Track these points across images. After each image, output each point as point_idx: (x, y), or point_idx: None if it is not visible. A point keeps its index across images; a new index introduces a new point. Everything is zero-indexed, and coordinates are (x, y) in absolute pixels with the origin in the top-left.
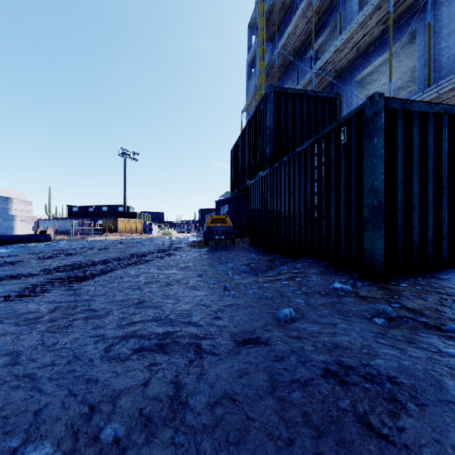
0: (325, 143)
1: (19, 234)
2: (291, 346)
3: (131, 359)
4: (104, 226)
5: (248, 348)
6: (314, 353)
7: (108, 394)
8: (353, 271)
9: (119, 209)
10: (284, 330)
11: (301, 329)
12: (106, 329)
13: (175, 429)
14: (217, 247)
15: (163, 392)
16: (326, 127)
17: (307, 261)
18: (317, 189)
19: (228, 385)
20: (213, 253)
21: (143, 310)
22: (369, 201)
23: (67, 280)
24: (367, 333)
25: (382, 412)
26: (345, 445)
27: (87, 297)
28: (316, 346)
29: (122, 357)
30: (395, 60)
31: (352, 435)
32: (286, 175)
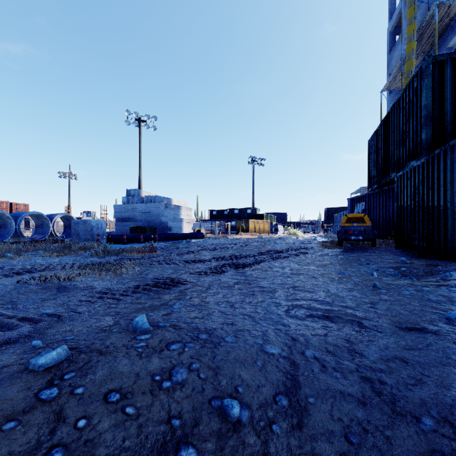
0: None
1: (186, 233)
2: None
3: (306, 320)
4: (238, 226)
5: (413, 333)
6: None
7: (300, 335)
8: None
9: (248, 211)
10: None
11: None
12: (279, 300)
13: (357, 365)
14: (353, 248)
15: (340, 343)
16: None
17: None
18: None
19: (397, 352)
20: (349, 254)
21: (301, 292)
22: None
23: (233, 266)
24: None
25: None
26: None
27: (253, 278)
28: None
29: (300, 318)
30: None
31: None
32: (453, 162)
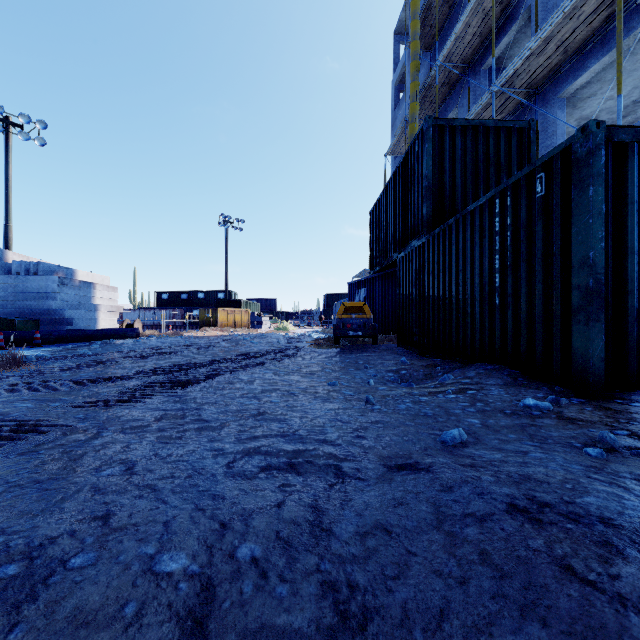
0: (512, 198)
1: (104, 329)
2: (462, 475)
3: (258, 477)
4: (202, 318)
5: (404, 475)
6: (495, 485)
7: (238, 513)
8: (556, 383)
9: (219, 295)
10: (451, 456)
11: (475, 456)
12: (225, 443)
13: (320, 556)
14: (352, 347)
15: (301, 516)
16: (514, 172)
17: (484, 367)
18: (499, 264)
19: (380, 515)
20: (347, 355)
21: (265, 423)
22: (580, 280)
23: (168, 384)
24: (574, 465)
25: (589, 556)
26: (537, 589)
27: (195, 405)
28: (497, 477)
29: (248, 475)
30: (628, 60)
31: (547, 578)
32: (451, 244)
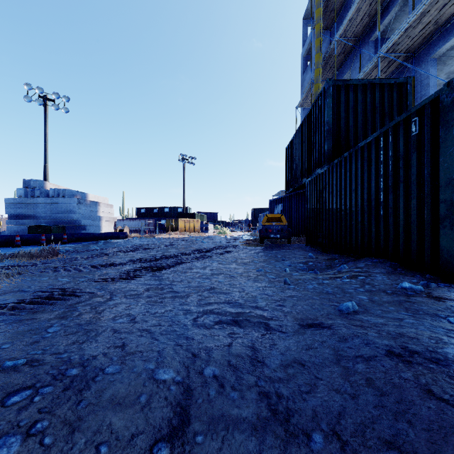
0: (393, 136)
1: (105, 232)
2: (354, 331)
3: (214, 328)
4: (167, 225)
5: (312, 330)
6: (378, 338)
7: (203, 348)
8: (427, 272)
9: (179, 210)
10: (346, 319)
11: (364, 320)
12: (190, 306)
13: (257, 377)
14: (273, 246)
15: (244, 352)
16: (395, 116)
17: (371, 260)
18: (383, 185)
19: (297, 354)
20: (269, 251)
21: (216, 295)
22: (446, 196)
23: (150, 269)
24: (438, 328)
25: (445, 385)
26: (406, 403)
27: (168, 282)
28: (379, 333)
29: (207, 326)
30: None
31: (413, 397)
32: (346, 171)
